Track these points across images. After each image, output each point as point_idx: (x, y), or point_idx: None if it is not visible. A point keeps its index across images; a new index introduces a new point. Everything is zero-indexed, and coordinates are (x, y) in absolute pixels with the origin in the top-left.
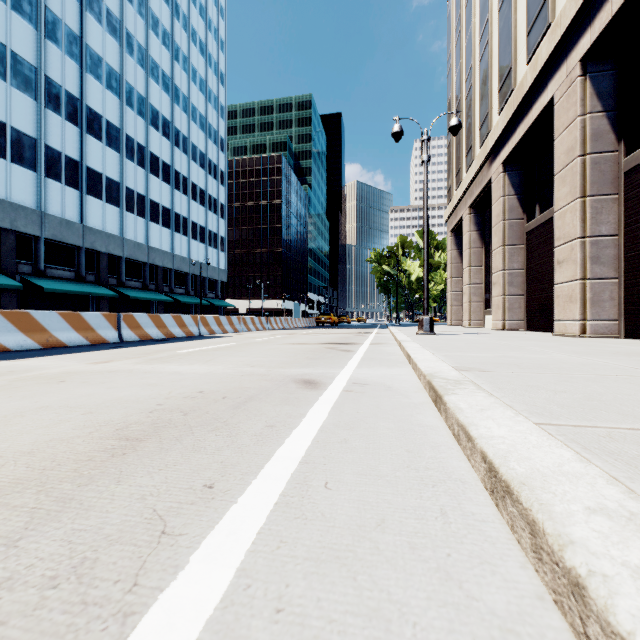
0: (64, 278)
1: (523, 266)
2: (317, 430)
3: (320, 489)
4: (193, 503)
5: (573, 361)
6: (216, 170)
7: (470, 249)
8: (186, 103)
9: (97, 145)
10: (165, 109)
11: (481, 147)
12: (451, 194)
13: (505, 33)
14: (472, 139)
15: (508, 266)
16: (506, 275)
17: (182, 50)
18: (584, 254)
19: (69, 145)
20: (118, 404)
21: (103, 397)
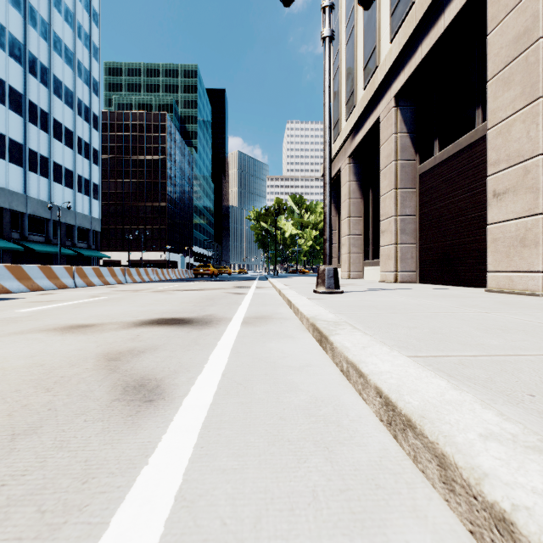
0: None
1: (415, 212)
2: None
3: None
4: None
5: None
6: (88, 112)
7: (350, 199)
8: (46, 29)
9: None
10: (14, 27)
11: (366, 87)
12: None
13: None
14: (354, 83)
15: (400, 211)
16: (398, 221)
17: None
18: None
19: None
20: None
21: None
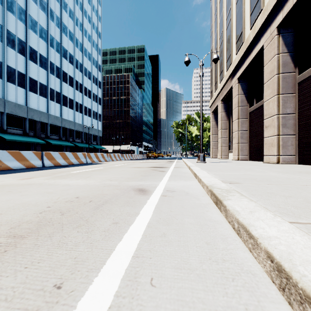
0: (17, 134)
1: (247, 129)
2: (145, 226)
3: (147, 287)
4: (38, 310)
5: (282, 177)
6: (96, 81)
7: (221, 121)
8: (81, 47)
9: (35, 66)
10: (70, 49)
11: (227, 71)
12: (212, 94)
13: (239, 15)
14: (222, 67)
15: (240, 129)
16: (239, 133)
17: (79, 20)
18: (279, 123)
19: (19, 65)
20: (22, 207)
21: (15, 202)
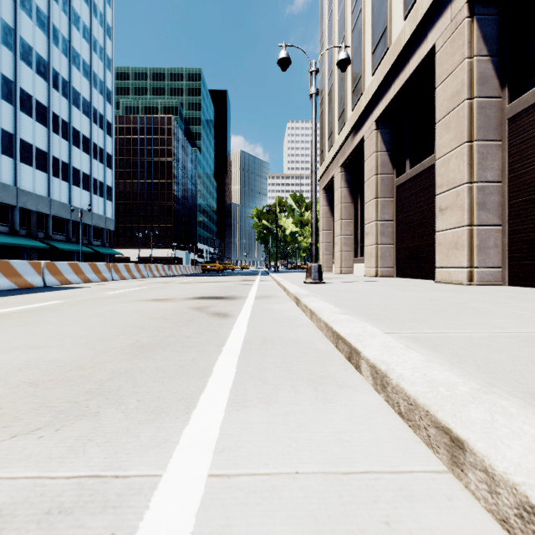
0: None
1: (393, 218)
2: None
3: None
4: None
5: None
6: (102, 120)
7: (342, 204)
8: (66, 46)
9: None
10: (40, 46)
11: (354, 109)
12: (324, 156)
13: None
14: (344, 103)
15: (380, 217)
16: (379, 225)
17: None
18: (471, 200)
19: None
20: None
21: None
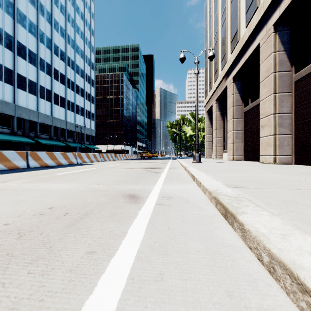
0: (4, 133)
1: (242, 129)
2: (134, 258)
3: None
4: None
5: (288, 179)
6: (89, 79)
7: (216, 120)
8: (73, 43)
9: (23, 62)
10: (62, 46)
11: (222, 70)
12: (207, 94)
13: (234, 13)
14: (217, 66)
15: (235, 129)
16: (234, 133)
17: (71, 16)
18: (275, 122)
19: (7, 61)
20: None
21: None
